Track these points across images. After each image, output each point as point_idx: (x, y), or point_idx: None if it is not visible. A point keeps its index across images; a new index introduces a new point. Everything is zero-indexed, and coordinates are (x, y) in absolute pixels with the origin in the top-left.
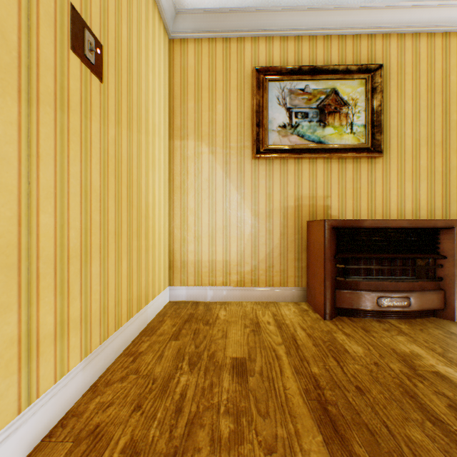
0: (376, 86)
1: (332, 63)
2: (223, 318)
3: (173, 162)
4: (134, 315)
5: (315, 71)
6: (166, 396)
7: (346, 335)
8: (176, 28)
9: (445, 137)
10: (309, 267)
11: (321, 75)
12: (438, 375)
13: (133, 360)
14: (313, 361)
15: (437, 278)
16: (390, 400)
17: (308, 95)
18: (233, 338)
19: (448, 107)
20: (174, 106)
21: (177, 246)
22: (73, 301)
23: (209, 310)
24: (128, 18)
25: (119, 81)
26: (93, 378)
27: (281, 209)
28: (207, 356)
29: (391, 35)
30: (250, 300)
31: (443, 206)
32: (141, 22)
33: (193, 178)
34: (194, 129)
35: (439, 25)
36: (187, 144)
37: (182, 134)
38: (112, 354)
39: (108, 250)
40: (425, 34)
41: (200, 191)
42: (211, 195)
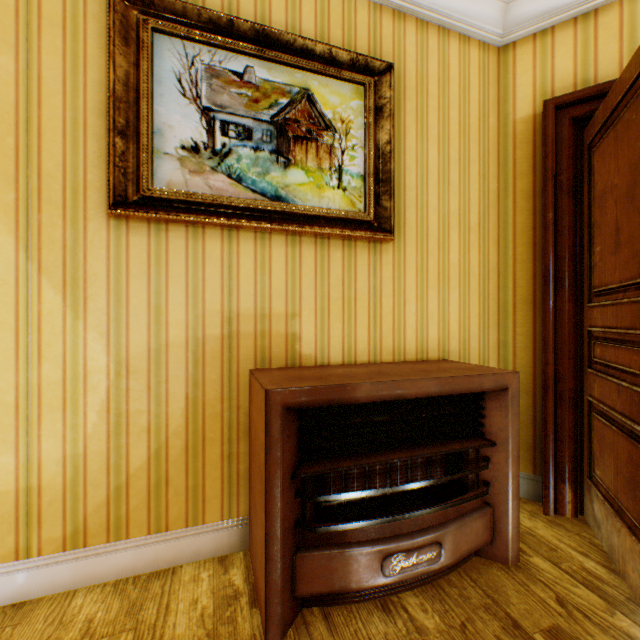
0: (384, 103)
1: (304, 35)
2: None
3: None
4: None
5: (267, 40)
6: None
7: None
8: None
9: (483, 217)
10: (251, 478)
11: (281, 52)
12: None
13: None
14: None
15: (482, 482)
16: None
17: (254, 89)
18: None
19: (487, 168)
20: None
21: None
22: None
23: None
24: None
25: None
26: None
27: (190, 344)
28: None
29: (408, 17)
30: (103, 579)
31: (481, 333)
32: None
33: None
34: None
35: (476, 25)
36: None
37: None
38: None
39: None
40: (457, 35)
41: None
42: None
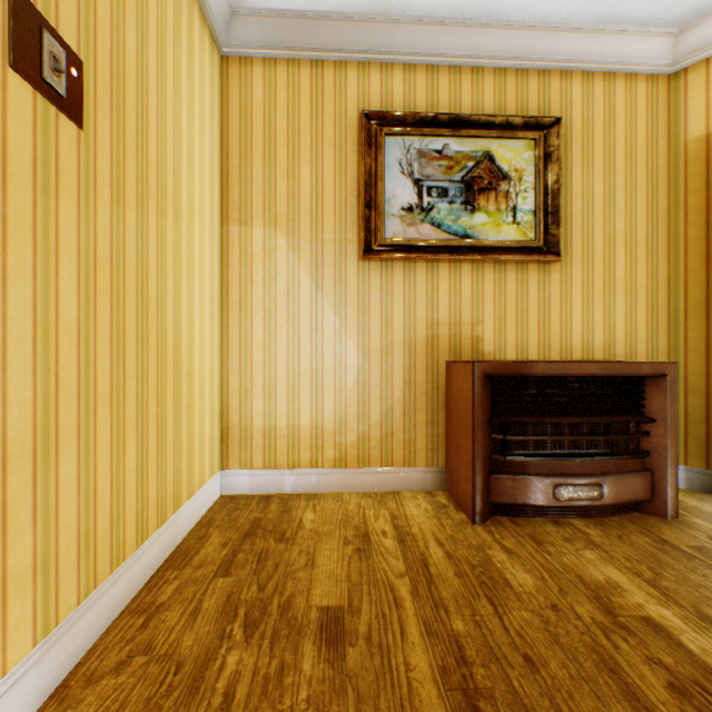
0: (551, 151)
1: (485, 111)
2: (310, 527)
3: (227, 262)
4: (152, 534)
5: (458, 123)
6: (198, 701)
7: (507, 552)
8: (231, 38)
9: (651, 233)
10: (449, 435)
11: (468, 129)
12: (650, 625)
13: (145, 623)
14: (456, 608)
15: (641, 452)
16: (579, 680)
17: (448, 160)
18: (325, 566)
19: (656, 188)
20: (229, 168)
21: (234, 403)
22: (17, 540)
23: (287, 511)
24: (138, 17)
25: (120, 126)
26: (63, 672)
27: (406, 342)
28: (278, 607)
29: (574, 73)
30: (355, 489)
31: (649, 339)
32: (166, 24)
33: (261, 290)
34: (263, 209)
35: (643, 63)
36: (251, 233)
37: (243, 216)
38: (104, 616)
39: (95, 430)
40: (622, 75)
41: (273, 312)
42: (291, 318)
